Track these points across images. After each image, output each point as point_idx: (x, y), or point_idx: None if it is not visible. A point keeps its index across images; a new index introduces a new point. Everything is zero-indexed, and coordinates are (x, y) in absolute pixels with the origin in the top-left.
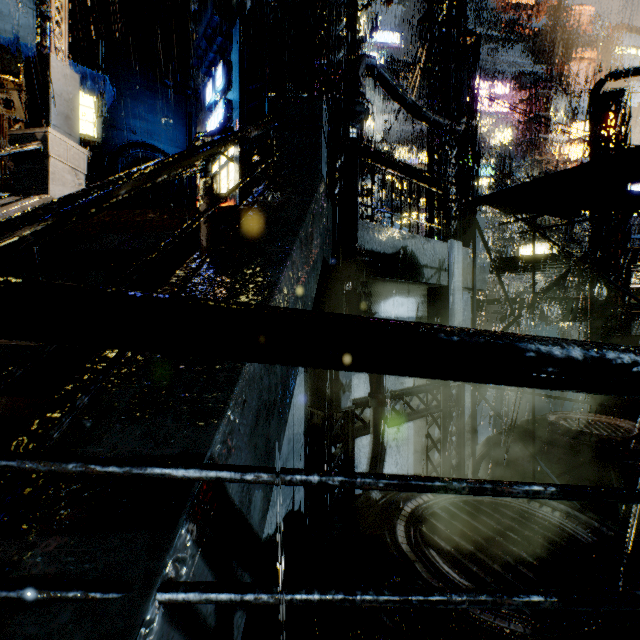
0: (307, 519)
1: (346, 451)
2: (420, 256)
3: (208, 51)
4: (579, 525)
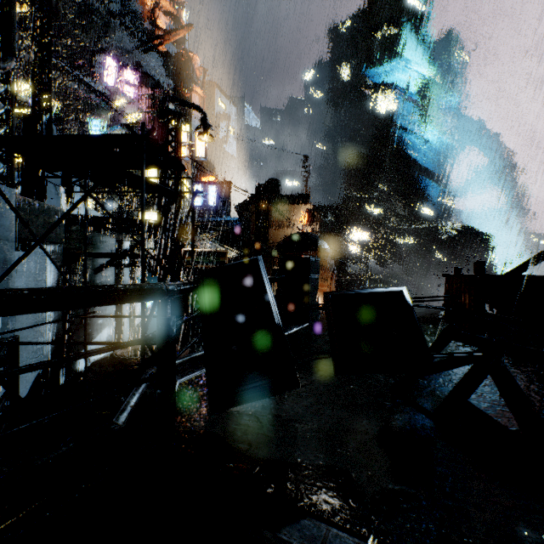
0: None
1: None
2: None
3: None
4: None
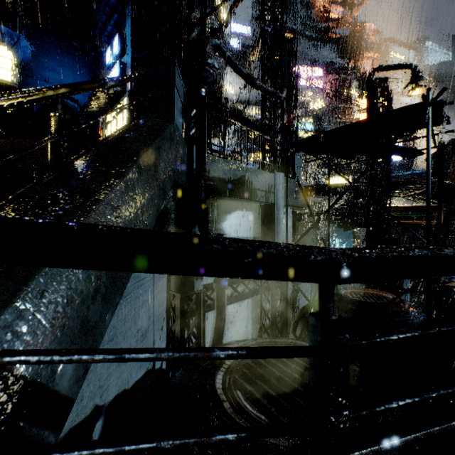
0: (170, 373)
1: (199, 322)
2: (254, 182)
3: (107, 24)
4: None
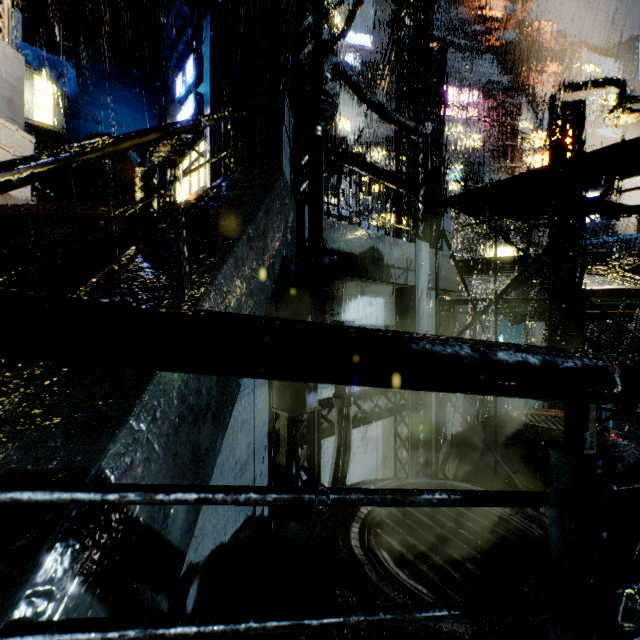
0: (272, 523)
1: (312, 452)
2: (388, 256)
3: (178, 42)
4: (528, 519)
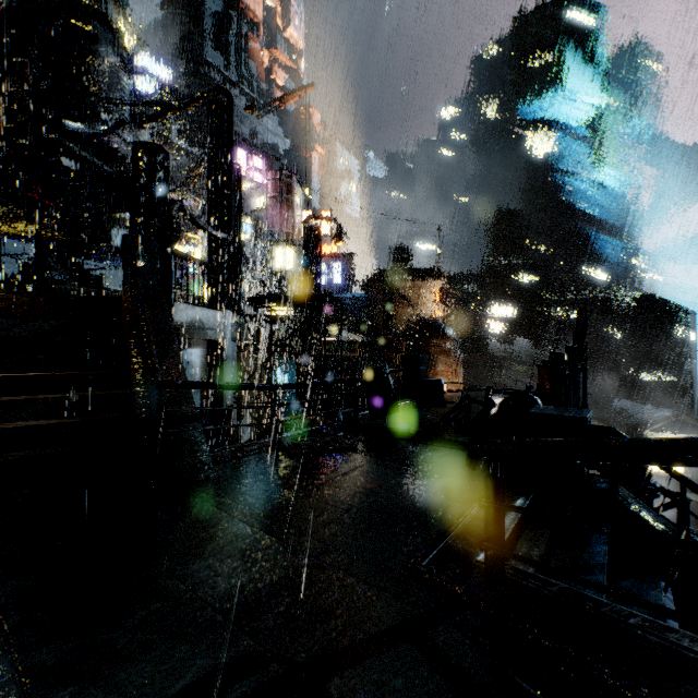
0: None
1: None
2: (206, 322)
3: None
4: None
